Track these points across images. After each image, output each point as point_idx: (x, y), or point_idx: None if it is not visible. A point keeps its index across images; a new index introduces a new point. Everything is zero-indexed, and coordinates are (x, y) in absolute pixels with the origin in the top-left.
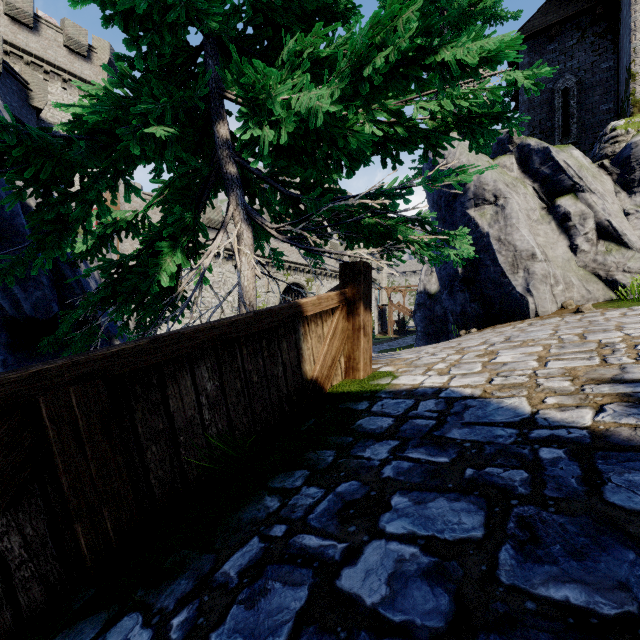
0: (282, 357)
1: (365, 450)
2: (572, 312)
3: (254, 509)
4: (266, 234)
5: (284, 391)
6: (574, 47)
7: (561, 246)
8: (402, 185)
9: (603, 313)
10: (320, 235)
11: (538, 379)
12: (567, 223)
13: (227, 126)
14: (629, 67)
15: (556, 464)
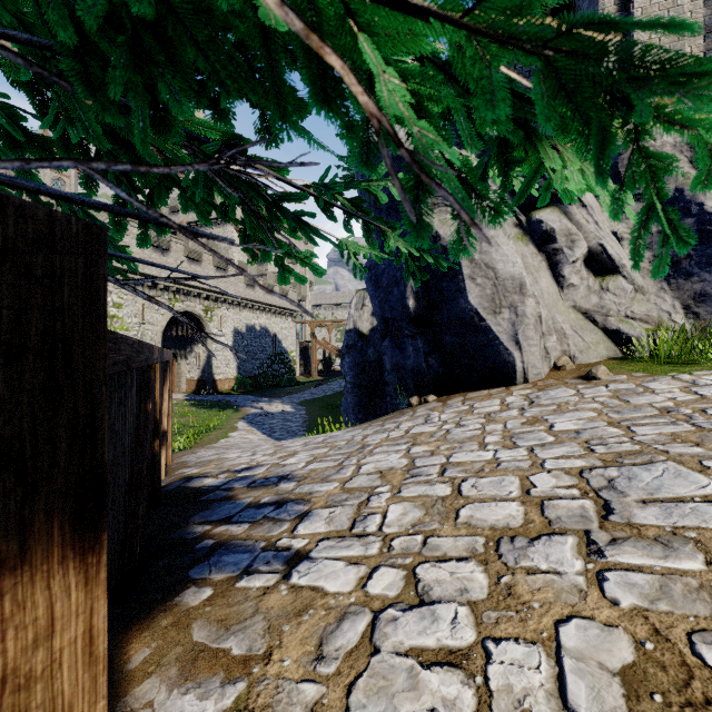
0: None
1: None
2: (579, 377)
3: None
4: None
5: None
6: None
7: (544, 277)
8: None
9: (642, 385)
10: None
11: None
12: (551, 245)
13: None
14: None
15: None
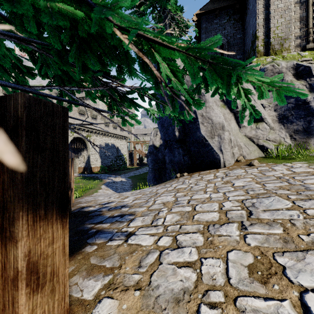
0: None
1: None
2: (246, 165)
3: None
4: None
5: None
6: (226, 24)
7: (233, 123)
8: None
9: (271, 168)
10: None
11: None
12: (235, 109)
13: None
14: (255, 33)
15: None
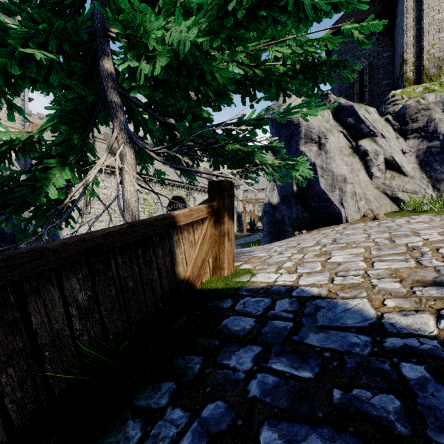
0: (157, 262)
1: (230, 357)
2: (371, 219)
3: (113, 440)
4: (150, 157)
5: (159, 292)
6: None
7: (362, 173)
8: (260, 117)
9: (393, 220)
10: (192, 158)
11: (371, 280)
12: (366, 157)
13: (112, 62)
14: (403, 55)
15: (425, 388)
